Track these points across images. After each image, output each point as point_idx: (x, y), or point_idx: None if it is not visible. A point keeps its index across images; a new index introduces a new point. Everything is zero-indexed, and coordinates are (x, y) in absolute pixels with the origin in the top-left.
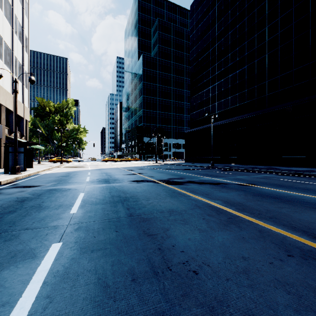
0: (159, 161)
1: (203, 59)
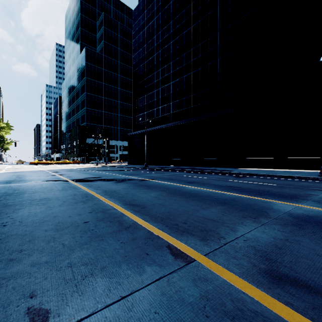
0: (103, 163)
1: (144, 66)
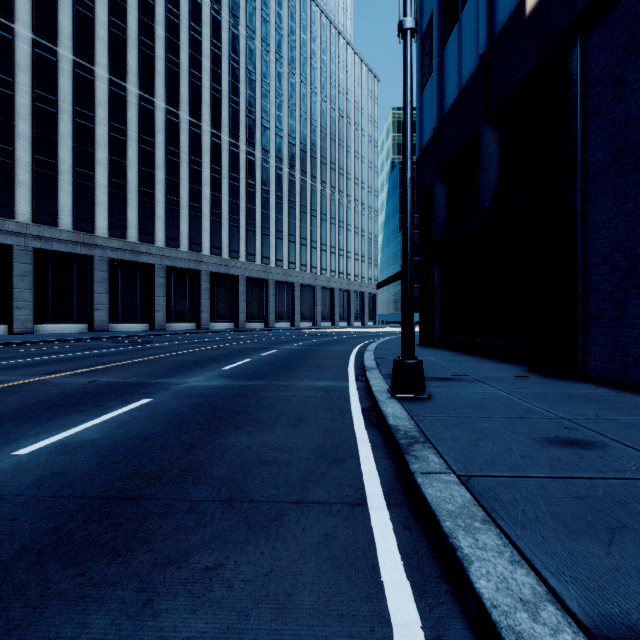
0: None
1: None
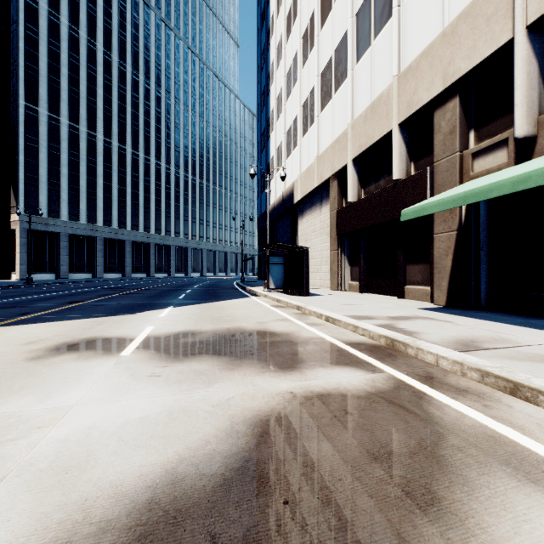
0: None
1: None
